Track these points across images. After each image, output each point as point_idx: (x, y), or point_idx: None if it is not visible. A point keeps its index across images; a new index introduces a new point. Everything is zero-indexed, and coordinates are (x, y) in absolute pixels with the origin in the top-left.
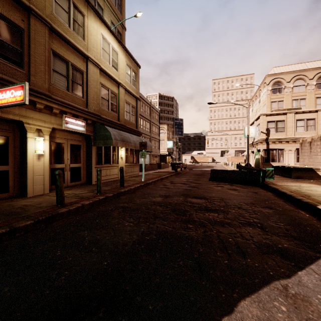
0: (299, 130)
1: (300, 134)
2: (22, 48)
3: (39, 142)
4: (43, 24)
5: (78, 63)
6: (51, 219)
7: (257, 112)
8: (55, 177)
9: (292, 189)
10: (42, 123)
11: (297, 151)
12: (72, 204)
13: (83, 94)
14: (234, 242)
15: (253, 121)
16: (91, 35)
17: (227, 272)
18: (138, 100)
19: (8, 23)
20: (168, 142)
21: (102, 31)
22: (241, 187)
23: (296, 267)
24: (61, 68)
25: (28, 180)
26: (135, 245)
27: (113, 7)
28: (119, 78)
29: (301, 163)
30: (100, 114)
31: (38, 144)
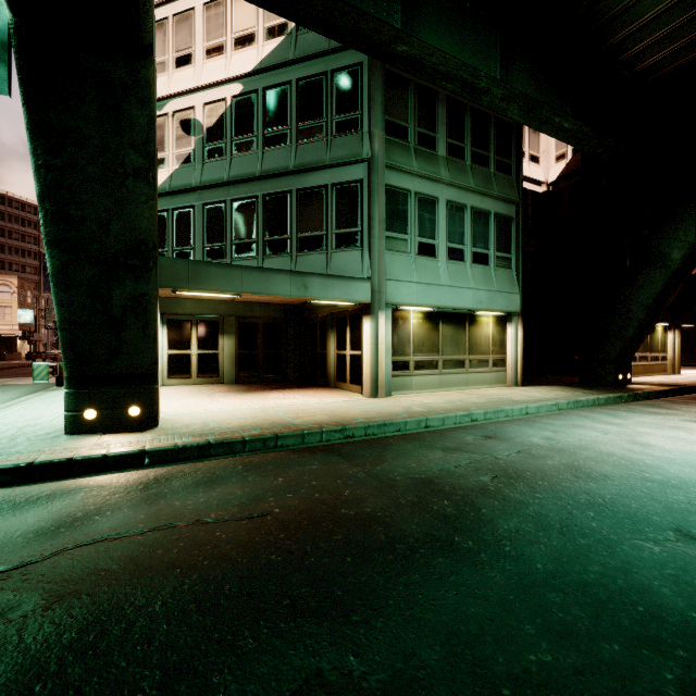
0: None
1: None
2: None
3: None
4: None
5: None
6: None
7: None
8: None
9: None
10: None
11: None
12: None
13: None
14: None
15: None
16: None
17: None
18: None
19: None
20: (23, 311)
21: None
22: None
23: None
24: None
25: None
26: None
27: None
28: None
29: None
30: None
31: None
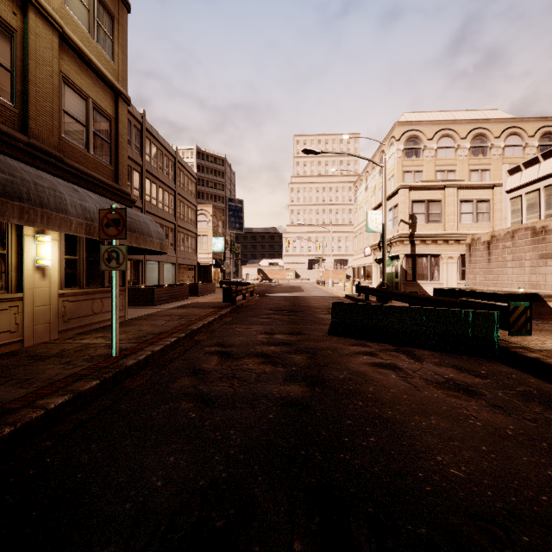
0: (464, 220)
1: (466, 228)
2: None
3: None
4: None
5: None
6: None
7: (375, 190)
8: None
9: None
10: None
11: (461, 260)
12: None
13: None
14: None
15: (380, 202)
16: None
17: None
18: (123, 100)
19: None
20: (216, 239)
21: None
22: (456, 368)
23: None
24: None
25: None
26: None
27: None
28: None
29: (470, 281)
30: None
31: None
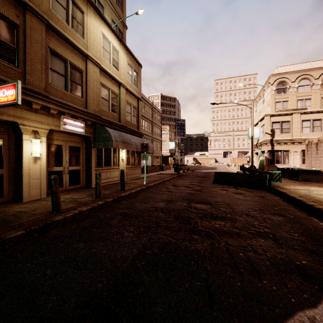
0: (304, 131)
1: (306, 135)
2: (17, 45)
3: (36, 144)
4: (40, 20)
5: (78, 62)
6: (45, 228)
7: (260, 112)
8: (51, 182)
9: (301, 194)
10: (38, 124)
11: (302, 153)
12: (69, 210)
13: (82, 94)
14: (246, 257)
15: (257, 122)
16: (91, 33)
17: (241, 298)
18: (140, 100)
19: (2, 19)
20: (170, 143)
21: (102, 29)
22: (247, 191)
23: (321, 292)
24: (59, 67)
25: (23, 185)
26: (135, 260)
27: (114, 5)
28: (120, 78)
29: (307, 165)
30: (100, 115)
31: (34, 146)
